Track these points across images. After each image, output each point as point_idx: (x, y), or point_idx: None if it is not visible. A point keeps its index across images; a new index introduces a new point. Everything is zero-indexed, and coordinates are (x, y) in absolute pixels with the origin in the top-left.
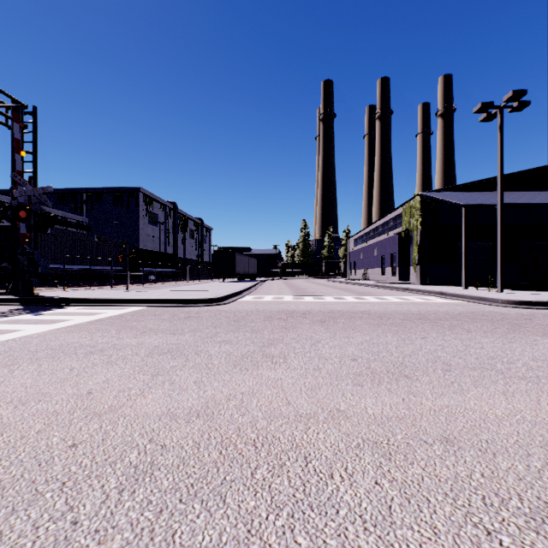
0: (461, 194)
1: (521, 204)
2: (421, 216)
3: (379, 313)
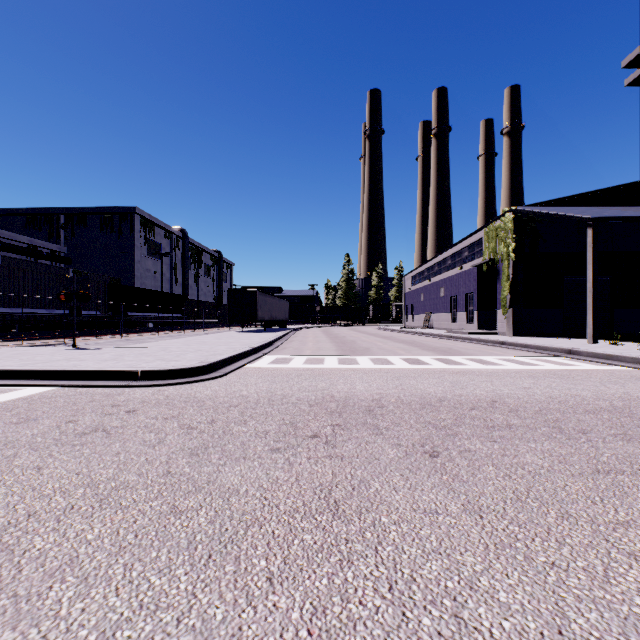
0: (573, 208)
1: None
2: (515, 240)
3: (534, 409)
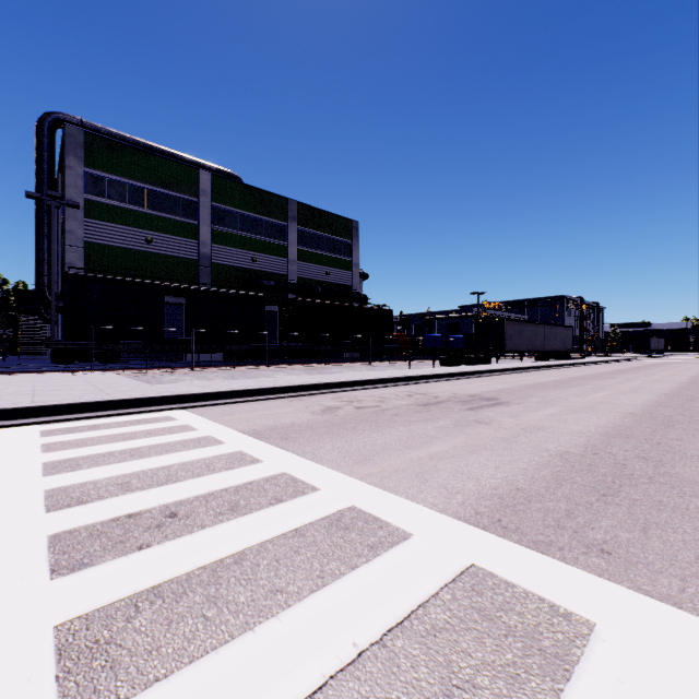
0: None
1: None
2: None
3: None
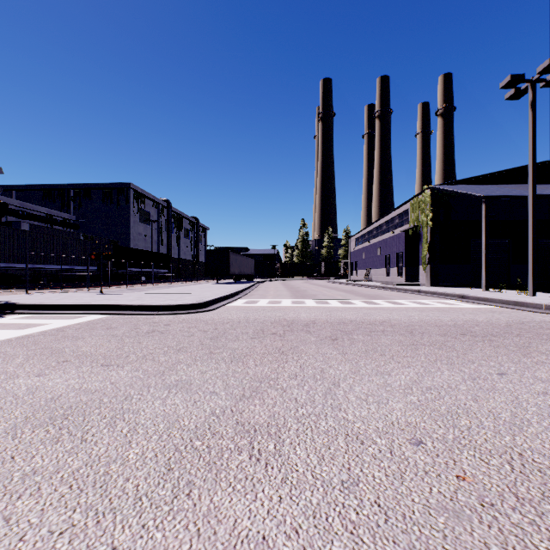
0: (476, 187)
1: (549, 195)
2: (432, 211)
3: (405, 325)
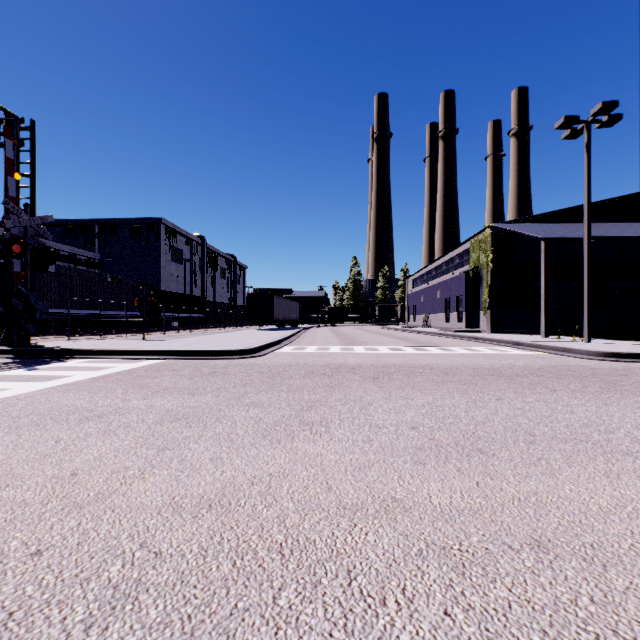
0: (539, 226)
1: (611, 237)
2: (492, 251)
3: (444, 368)
